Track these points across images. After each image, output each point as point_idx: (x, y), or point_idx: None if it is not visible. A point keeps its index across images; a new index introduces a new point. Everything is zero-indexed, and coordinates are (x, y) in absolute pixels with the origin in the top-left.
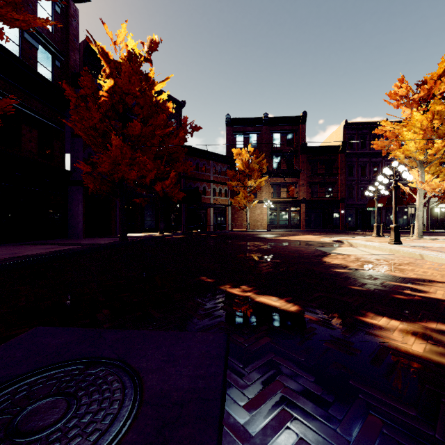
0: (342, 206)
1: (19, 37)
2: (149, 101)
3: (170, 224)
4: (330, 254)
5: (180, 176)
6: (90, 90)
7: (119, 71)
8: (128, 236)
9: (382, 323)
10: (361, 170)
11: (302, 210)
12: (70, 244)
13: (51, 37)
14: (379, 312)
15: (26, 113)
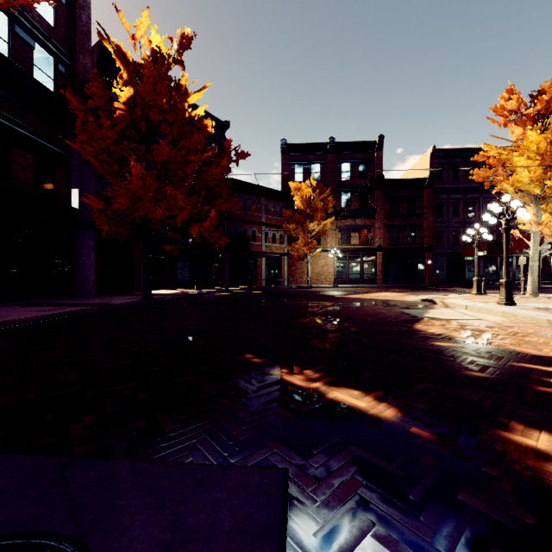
0: (429, 255)
1: (8, 31)
2: (180, 116)
3: (210, 279)
4: (423, 319)
5: (223, 217)
6: (101, 100)
7: (141, 77)
8: (155, 293)
9: (544, 446)
10: (453, 210)
11: (377, 260)
12: (75, 304)
13: (53, 34)
14: (530, 421)
15: (17, 132)
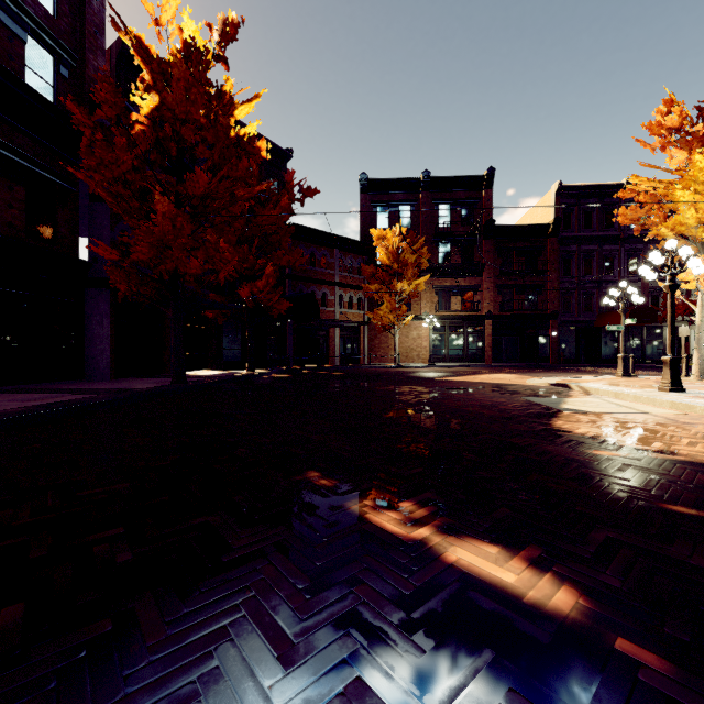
0: (553, 324)
1: None
2: (223, 134)
3: (267, 355)
4: (561, 413)
5: (284, 274)
6: (114, 109)
7: (169, 80)
8: (192, 374)
9: None
10: (586, 265)
11: (486, 331)
12: (78, 391)
13: (52, 25)
14: None
15: (0, 155)
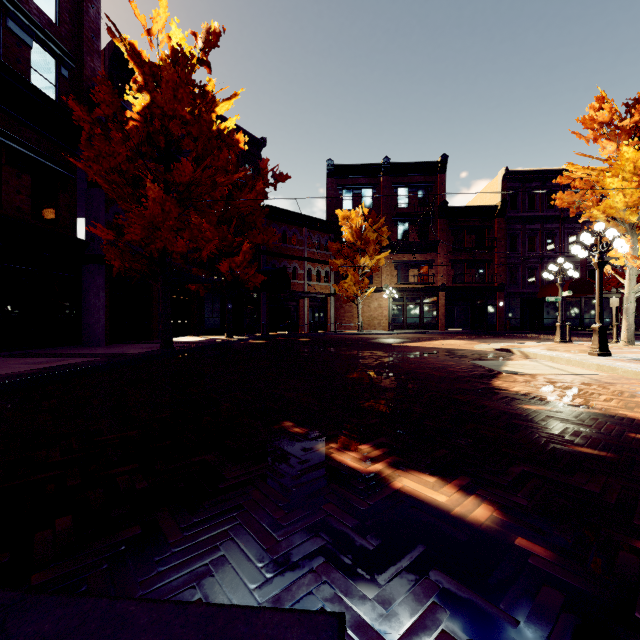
0: (500, 295)
1: None
2: (206, 129)
3: (244, 323)
4: (501, 374)
5: (258, 250)
6: (111, 108)
7: (159, 81)
8: (177, 341)
9: None
10: (529, 242)
11: (440, 302)
12: (79, 355)
13: (54, 31)
14: None
15: (10, 147)
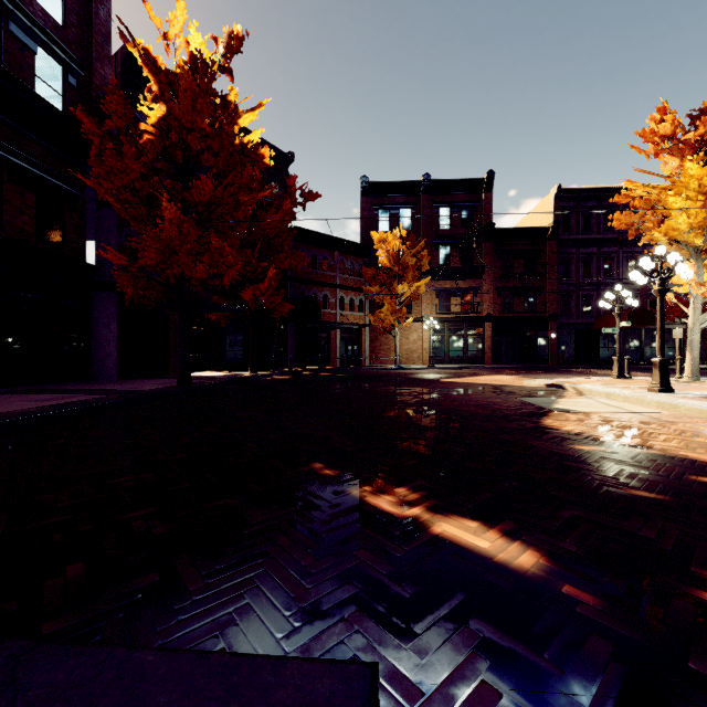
0: (552, 326)
1: None
2: (228, 142)
3: (269, 357)
4: (552, 412)
5: (285, 277)
6: (123, 120)
7: (176, 90)
8: (196, 376)
9: None
10: (584, 268)
11: (486, 333)
12: (89, 391)
13: (61, 35)
14: None
15: (12, 163)
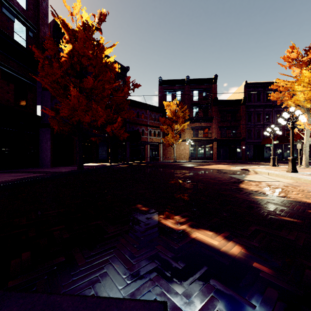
0: (243, 143)
1: None
2: (99, 61)
3: (118, 157)
4: (244, 181)
5: (125, 121)
6: (53, 51)
7: (76, 38)
8: (86, 165)
9: None
10: (257, 117)
11: (214, 146)
12: (37, 172)
13: (25, 14)
14: None
15: (4, 71)
